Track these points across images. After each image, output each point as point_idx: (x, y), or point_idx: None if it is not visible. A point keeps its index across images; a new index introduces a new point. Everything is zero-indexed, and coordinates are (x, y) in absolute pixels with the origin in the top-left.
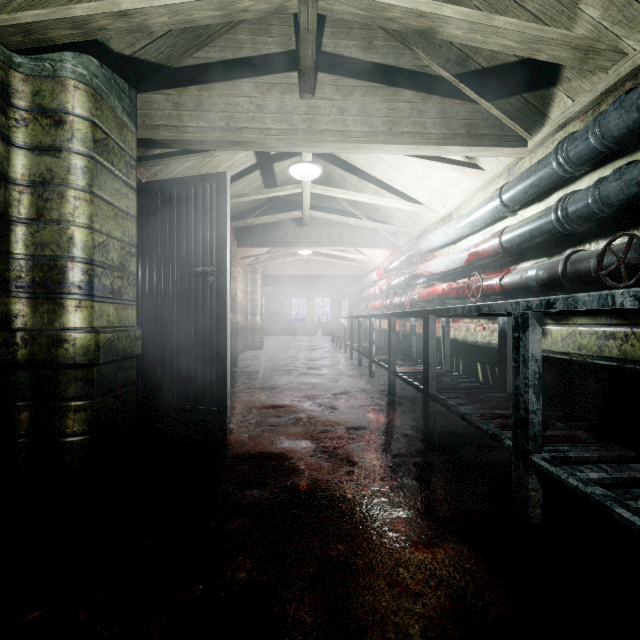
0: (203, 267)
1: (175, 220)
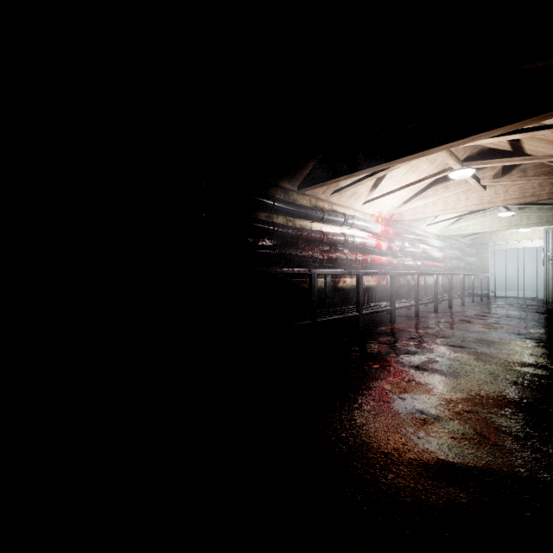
0: None
1: None
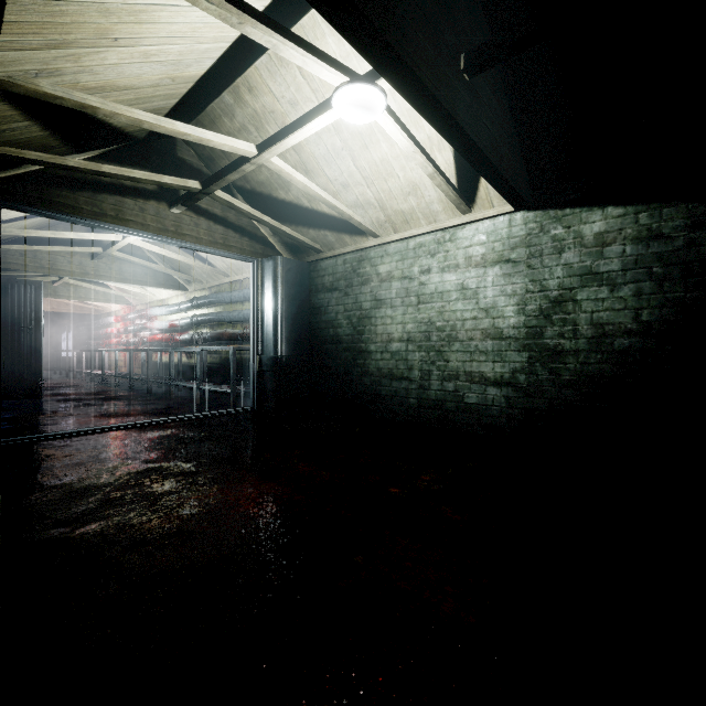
0: (29, 327)
1: (3, 300)
